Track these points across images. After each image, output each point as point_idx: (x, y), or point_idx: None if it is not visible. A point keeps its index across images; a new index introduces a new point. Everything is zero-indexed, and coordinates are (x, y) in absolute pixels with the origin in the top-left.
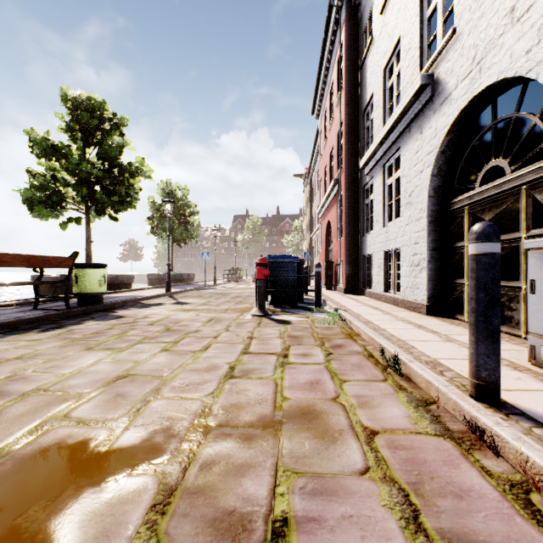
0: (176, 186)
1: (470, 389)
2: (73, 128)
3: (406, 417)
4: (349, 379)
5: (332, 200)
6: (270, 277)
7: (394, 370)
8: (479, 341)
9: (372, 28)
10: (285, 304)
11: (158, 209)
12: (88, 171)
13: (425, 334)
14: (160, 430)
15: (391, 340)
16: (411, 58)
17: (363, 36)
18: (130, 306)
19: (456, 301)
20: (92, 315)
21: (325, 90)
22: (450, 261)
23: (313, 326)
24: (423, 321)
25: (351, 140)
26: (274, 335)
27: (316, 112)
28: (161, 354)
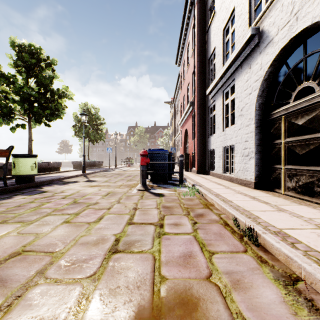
0: (91, 106)
1: None
2: (19, 65)
3: (283, 304)
4: (216, 251)
5: (188, 116)
6: (150, 164)
7: (250, 240)
8: None
9: (215, 5)
10: (160, 181)
11: (79, 120)
12: (28, 93)
13: (261, 205)
14: None
15: (239, 211)
16: (243, 20)
17: (208, 12)
18: (54, 183)
19: (275, 180)
20: (23, 190)
21: (184, 48)
22: (270, 153)
23: (179, 197)
24: (254, 194)
25: (201, 77)
26: (152, 206)
27: (178, 62)
28: (61, 226)
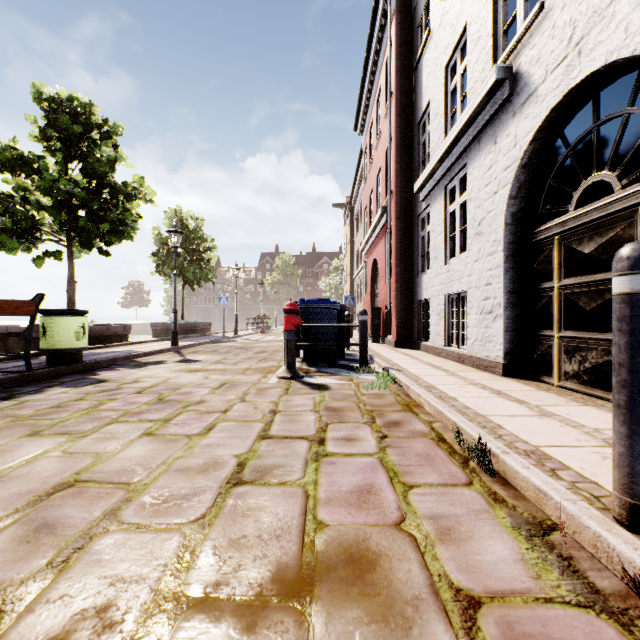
0: (187, 214)
1: (618, 512)
2: (50, 136)
3: (520, 563)
4: (417, 483)
5: (379, 233)
6: (302, 328)
7: (479, 465)
8: (636, 435)
9: (430, 18)
10: (322, 361)
11: (165, 242)
12: (68, 191)
13: (510, 405)
14: (91, 611)
15: (467, 415)
16: (482, 50)
17: (418, 30)
18: (119, 366)
19: (541, 359)
20: (62, 378)
21: (370, 100)
22: (533, 307)
23: (358, 392)
24: (502, 386)
25: (403, 158)
26: (306, 407)
27: (360, 127)
28: (140, 441)
